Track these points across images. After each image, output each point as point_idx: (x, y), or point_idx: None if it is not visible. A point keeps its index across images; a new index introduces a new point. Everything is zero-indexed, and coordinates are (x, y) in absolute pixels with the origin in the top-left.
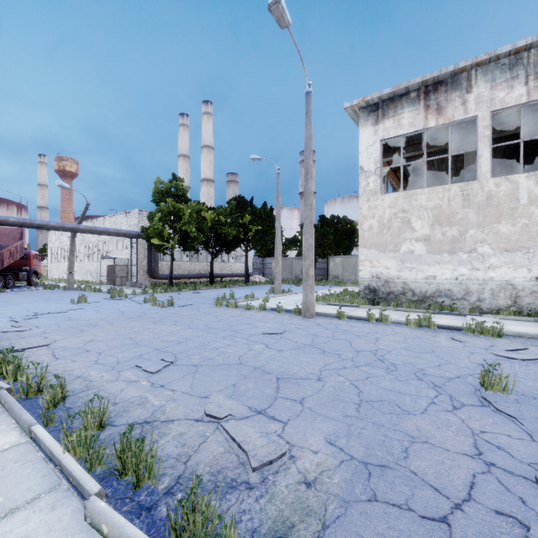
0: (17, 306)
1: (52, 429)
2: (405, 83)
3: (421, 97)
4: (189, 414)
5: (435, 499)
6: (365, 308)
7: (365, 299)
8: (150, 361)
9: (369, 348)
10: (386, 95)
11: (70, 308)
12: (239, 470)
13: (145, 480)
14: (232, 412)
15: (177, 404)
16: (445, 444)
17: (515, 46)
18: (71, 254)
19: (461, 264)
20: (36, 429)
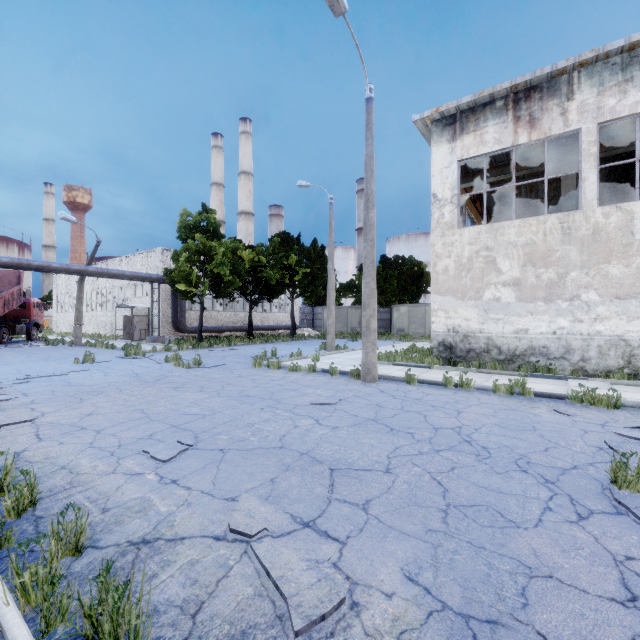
0: (7, 366)
1: (7, 553)
2: (490, 89)
3: (509, 106)
4: (207, 527)
5: None
6: (439, 370)
7: (439, 358)
8: (163, 444)
9: (450, 424)
10: (465, 104)
11: (72, 370)
12: (275, 630)
13: None
14: (268, 524)
15: (192, 511)
16: (580, 580)
17: (630, 40)
18: (79, 302)
19: (559, 314)
20: None
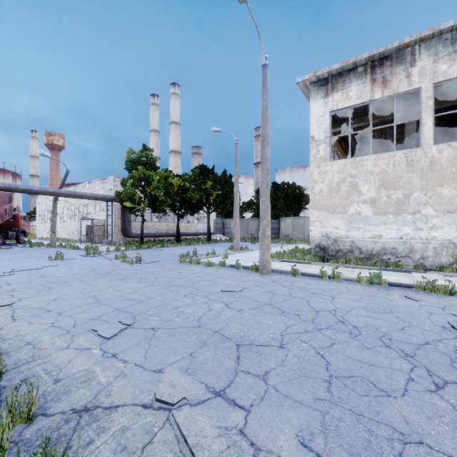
0: None
1: None
2: (353, 59)
3: (368, 71)
4: (137, 396)
5: None
6: (316, 265)
7: (315, 256)
8: (107, 324)
9: (327, 307)
10: (335, 70)
11: (46, 265)
12: None
13: None
14: (186, 394)
15: (126, 382)
16: (446, 446)
17: None
18: (54, 215)
19: (405, 224)
20: None
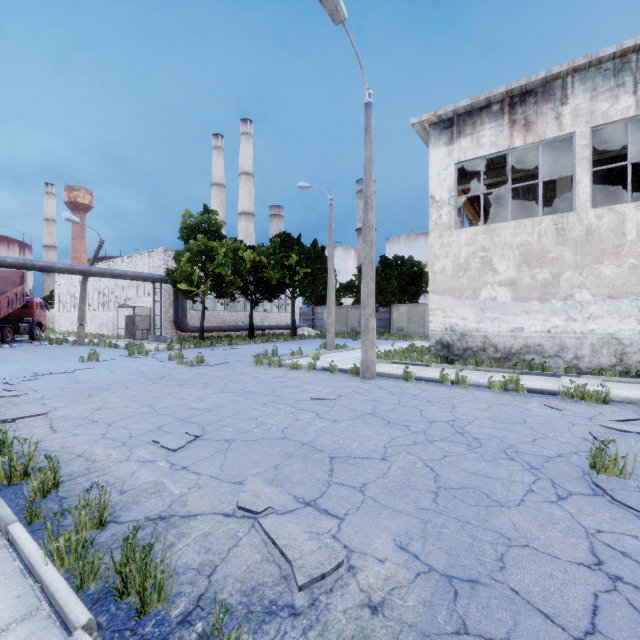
0: (14, 365)
1: (37, 527)
2: (486, 93)
3: (505, 110)
4: (217, 506)
5: (546, 632)
6: (437, 368)
7: (436, 356)
8: (171, 435)
9: (445, 418)
10: (462, 108)
11: (78, 368)
12: (281, 587)
13: (153, 603)
14: (273, 503)
15: (202, 493)
16: (553, 549)
17: (621, 47)
18: (82, 302)
19: (554, 313)
20: (14, 530)
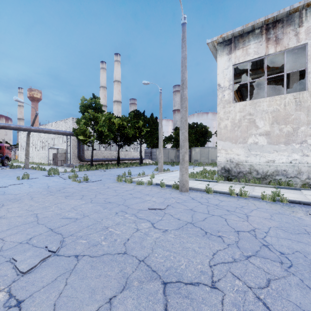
0: None
1: None
2: (252, 22)
3: (263, 32)
4: None
5: None
6: (222, 183)
7: (221, 176)
8: (31, 251)
9: (246, 227)
10: (237, 32)
11: (12, 184)
12: None
13: None
14: None
15: None
16: None
17: None
18: (27, 145)
19: (294, 152)
20: None
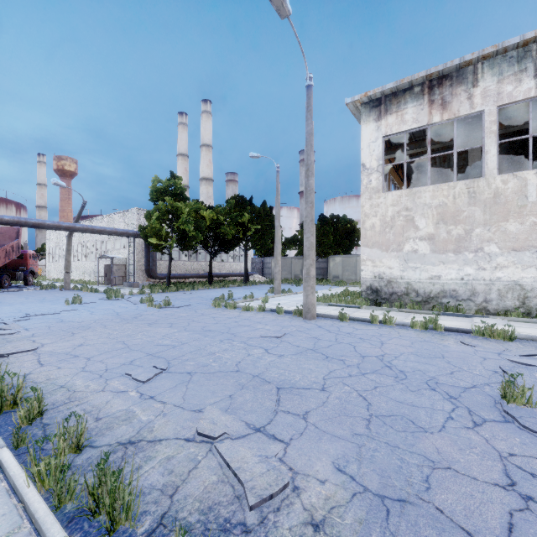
0: (9, 307)
1: (23, 451)
2: (409, 77)
3: (425, 91)
4: (179, 431)
5: None
6: (367, 309)
7: (367, 300)
8: (141, 369)
9: (375, 353)
10: (389, 90)
11: (63, 309)
12: (234, 506)
13: (121, 521)
14: (227, 430)
15: (167, 420)
16: (471, 471)
17: (524, 38)
18: (68, 253)
19: (466, 264)
20: (2, 454)
